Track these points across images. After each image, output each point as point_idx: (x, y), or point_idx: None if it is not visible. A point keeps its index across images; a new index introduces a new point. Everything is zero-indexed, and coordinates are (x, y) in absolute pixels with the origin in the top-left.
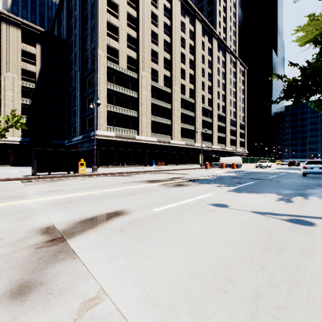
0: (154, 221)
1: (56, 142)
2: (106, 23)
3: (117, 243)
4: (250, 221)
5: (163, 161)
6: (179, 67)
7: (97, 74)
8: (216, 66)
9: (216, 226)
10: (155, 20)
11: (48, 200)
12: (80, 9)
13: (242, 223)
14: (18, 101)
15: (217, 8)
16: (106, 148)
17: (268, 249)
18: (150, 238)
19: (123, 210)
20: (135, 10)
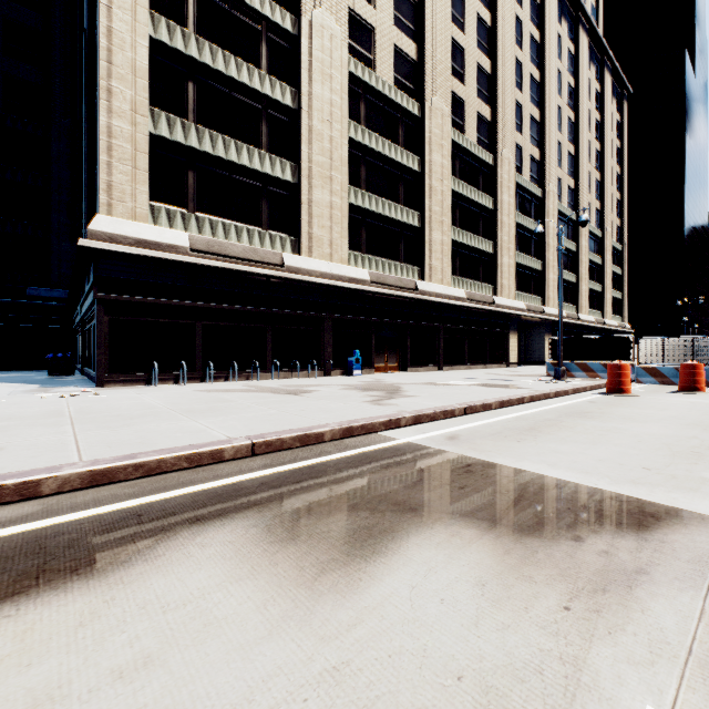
0: None
1: (42, 292)
2: None
3: None
4: None
5: (392, 356)
6: (446, 33)
7: None
8: (554, 62)
9: None
10: None
11: None
12: None
13: None
14: None
15: None
16: (144, 296)
17: None
18: None
19: None
20: None
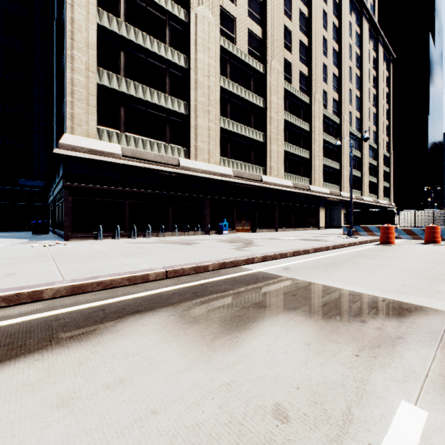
0: None
1: (28, 183)
2: None
3: None
4: None
5: (246, 222)
6: (280, 21)
7: None
8: (347, 39)
9: None
10: None
11: None
12: None
13: None
14: None
15: None
16: (93, 184)
17: None
18: None
19: None
20: None
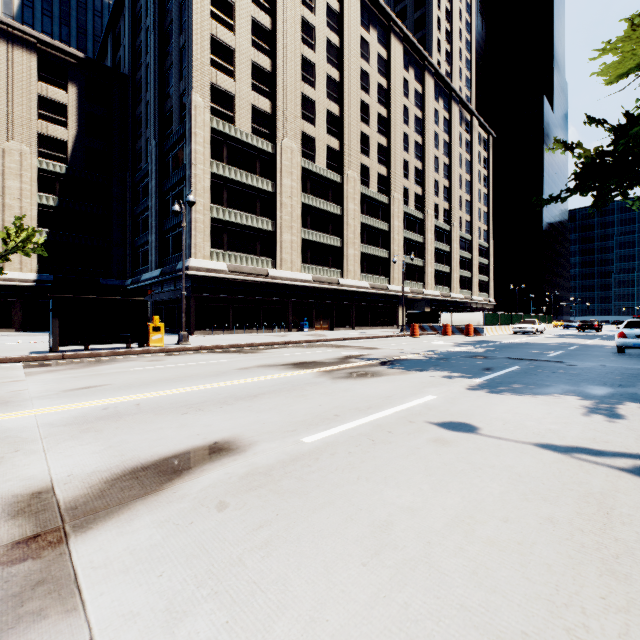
0: (305, 474)
1: (109, 282)
2: (209, 39)
3: (204, 551)
4: (542, 474)
5: (325, 321)
6: (357, 131)
7: (191, 144)
8: (432, 130)
9: (459, 491)
10: (309, 36)
11: (63, 412)
12: (157, 12)
13: (523, 479)
14: (32, 199)
15: (434, 13)
16: (209, 294)
17: (619, 573)
18: (293, 531)
19: (232, 439)
20: (268, 15)
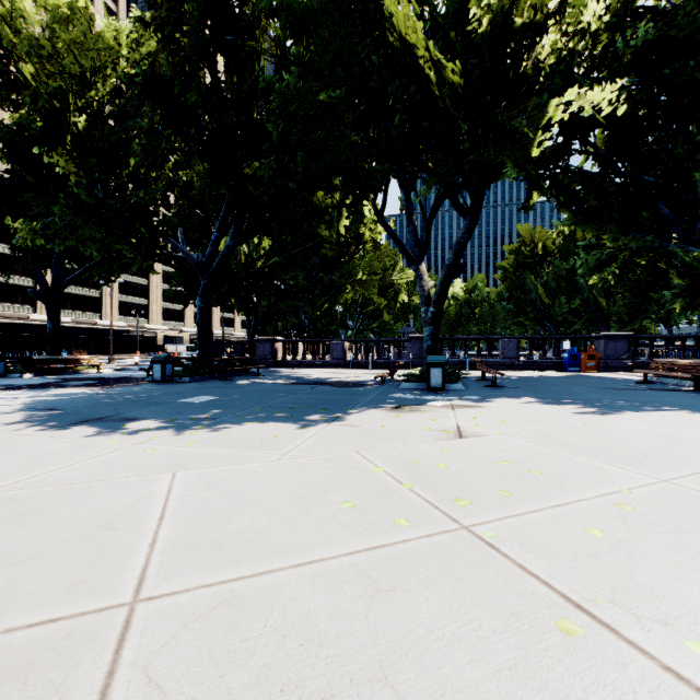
0: None
1: None
2: None
3: None
4: None
5: (84, 351)
6: None
7: None
8: None
9: None
10: None
11: None
12: None
13: None
14: None
15: None
16: None
17: None
18: None
19: None
20: None
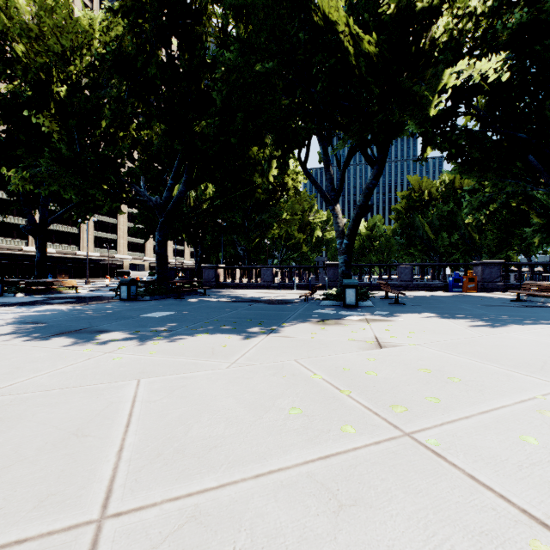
0: None
1: None
2: None
3: None
4: None
5: (66, 275)
6: None
7: None
8: None
9: None
10: None
11: None
12: None
13: None
14: None
15: None
16: None
17: None
18: None
19: None
20: None
